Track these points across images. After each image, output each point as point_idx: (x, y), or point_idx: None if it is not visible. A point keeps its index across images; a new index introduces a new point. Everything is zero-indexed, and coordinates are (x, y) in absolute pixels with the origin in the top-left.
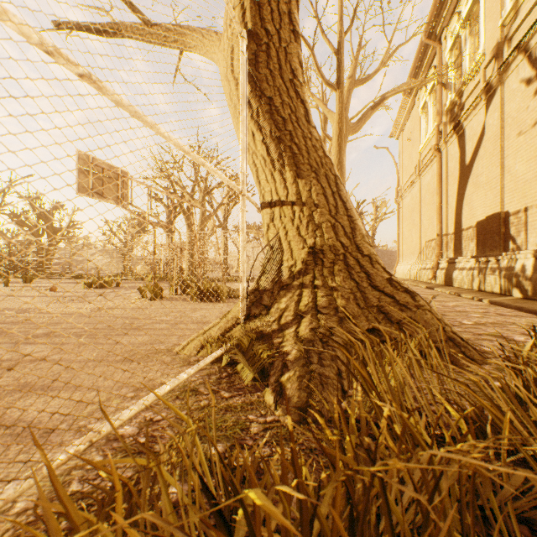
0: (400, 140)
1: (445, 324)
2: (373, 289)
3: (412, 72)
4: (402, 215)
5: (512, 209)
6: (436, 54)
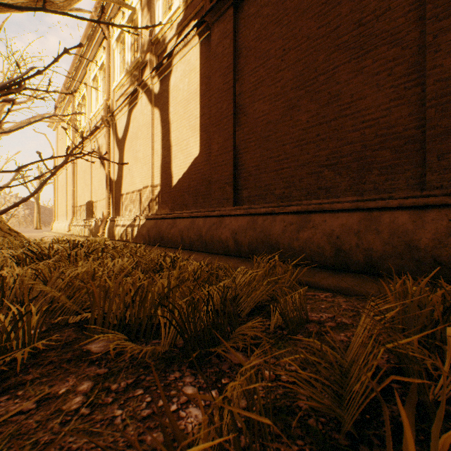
0: (57, 133)
1: (29, 240)
2: (3, 231)
3: (60, 99)
4: (58, 187)
5: (94, 200)
6: (72, 102)
